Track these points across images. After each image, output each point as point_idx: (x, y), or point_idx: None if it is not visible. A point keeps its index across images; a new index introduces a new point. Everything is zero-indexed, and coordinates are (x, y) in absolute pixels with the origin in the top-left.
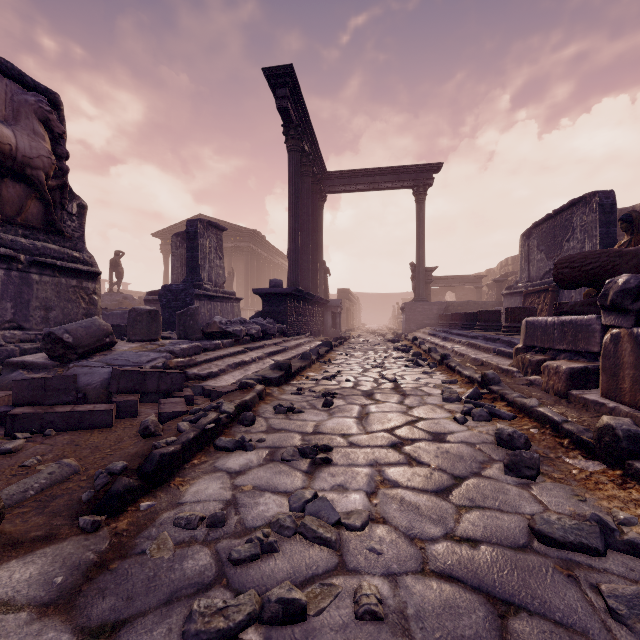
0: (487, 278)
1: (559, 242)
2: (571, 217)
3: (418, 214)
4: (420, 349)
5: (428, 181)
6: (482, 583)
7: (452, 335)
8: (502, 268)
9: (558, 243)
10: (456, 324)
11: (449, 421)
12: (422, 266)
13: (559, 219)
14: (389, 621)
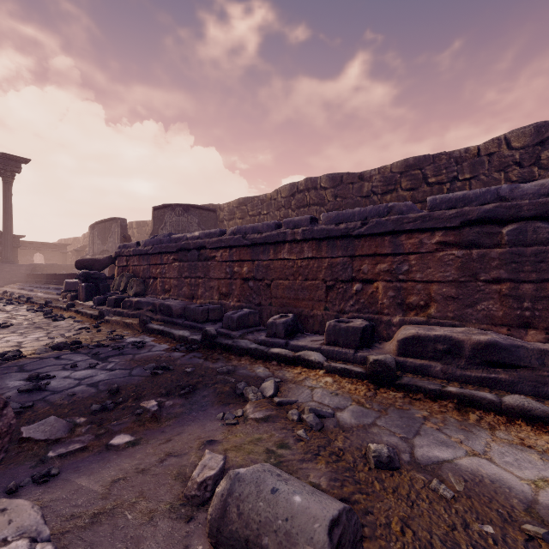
0: (74, 244)
1: (107, 237)
2: (112, 225)
3: (6, 192)
4: (12, 298)
5: (16, 169)
6: (33, 322)
7: (37, 288)
8: (85, 239)
9: (107, 237)
10: (41, 281)
11: (30, 313)
12: (10, 235)
13: (107, 224)
14: (16, 325)
